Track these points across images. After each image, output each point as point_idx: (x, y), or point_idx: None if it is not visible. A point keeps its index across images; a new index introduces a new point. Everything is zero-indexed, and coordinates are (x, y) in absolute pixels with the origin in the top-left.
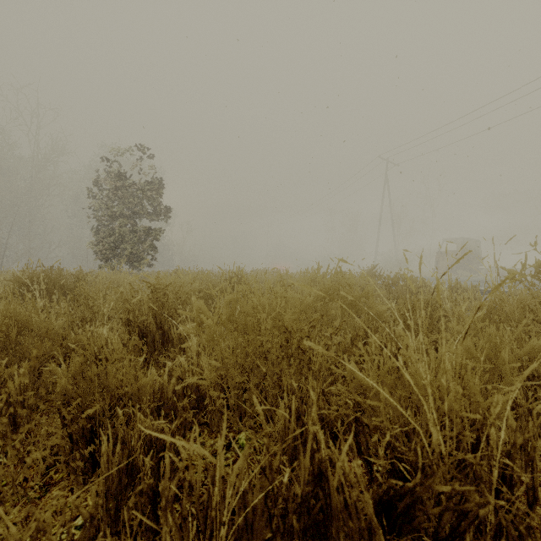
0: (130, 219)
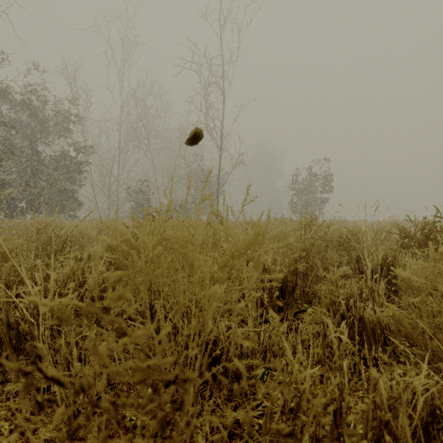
0: (311, 194)
